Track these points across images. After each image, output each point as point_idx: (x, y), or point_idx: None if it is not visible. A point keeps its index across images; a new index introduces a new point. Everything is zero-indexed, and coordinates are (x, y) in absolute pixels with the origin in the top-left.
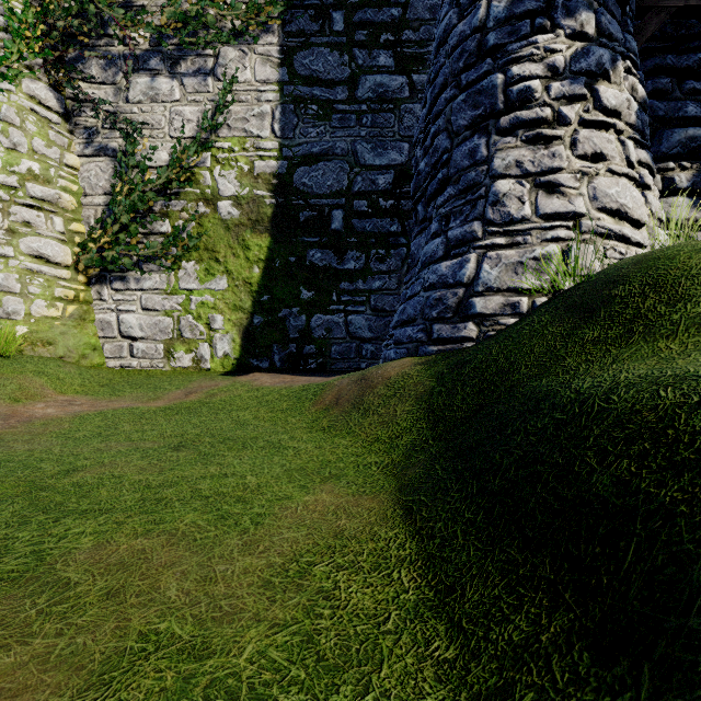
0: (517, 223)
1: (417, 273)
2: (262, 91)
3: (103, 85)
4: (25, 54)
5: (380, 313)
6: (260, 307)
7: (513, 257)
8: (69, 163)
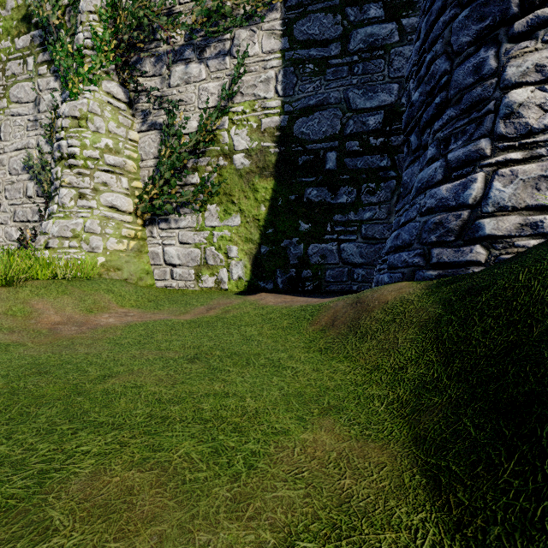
0: (537, 134)
1: (411, 200)
2: (267, 60)
3: (153, 78)
4: (104, 63)
5: (370, 241)
6: (266, 238)
7: (533, 172)
8: (131, 138)
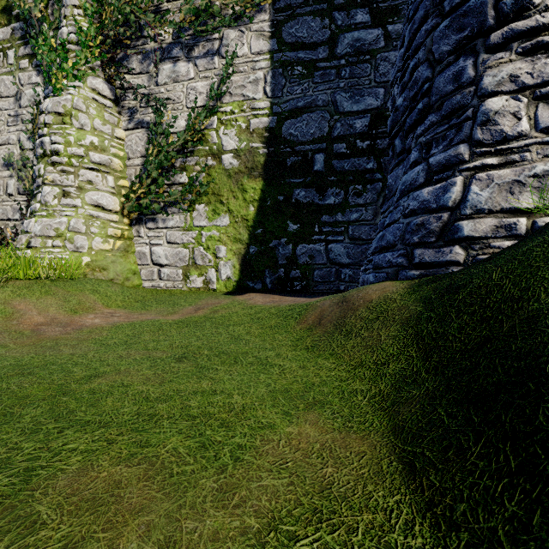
0: (511, 141)
1: (395, 202)
2: (256, 61)
3: (140, 75)
4: (89, 59)
5: (357, 242)
6: (254, 239)
7: (507, 177)
8: (118, 136)
